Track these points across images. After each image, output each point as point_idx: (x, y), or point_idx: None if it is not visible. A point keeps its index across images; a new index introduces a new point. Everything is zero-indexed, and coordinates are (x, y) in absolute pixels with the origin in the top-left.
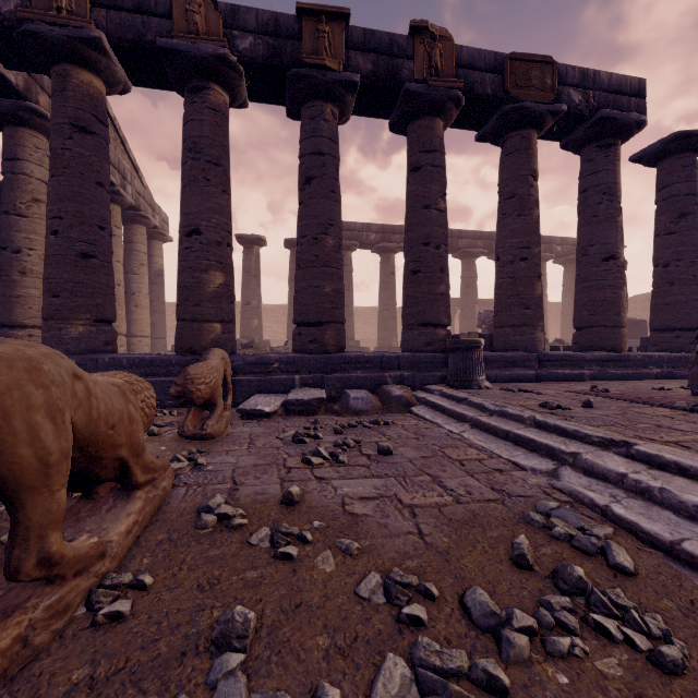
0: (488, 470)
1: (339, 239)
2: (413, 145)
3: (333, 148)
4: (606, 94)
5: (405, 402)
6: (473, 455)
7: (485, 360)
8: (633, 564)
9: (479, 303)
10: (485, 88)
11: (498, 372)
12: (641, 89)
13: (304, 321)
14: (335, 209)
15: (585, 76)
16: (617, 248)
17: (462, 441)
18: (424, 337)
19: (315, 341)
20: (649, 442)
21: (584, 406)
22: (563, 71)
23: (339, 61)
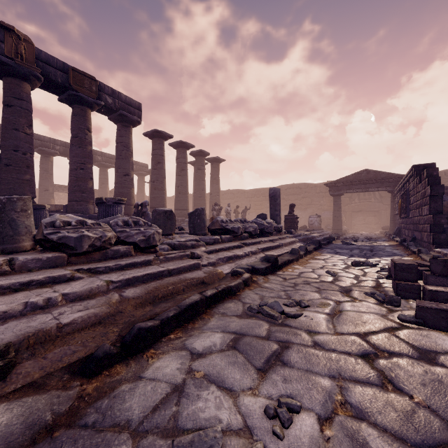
0: None
1: None
2: (7, 91)
3: None
4: (124, 104)
5: None
6: None
7: None
8: None
9: None
10: (57, 78)
11: None
12: (140, 107)
13: None
14: None
15: (114, 93)
16: (130, 171)
17: None
18: None
19: None
20: None
21: None
22: (103, 86)
23: None
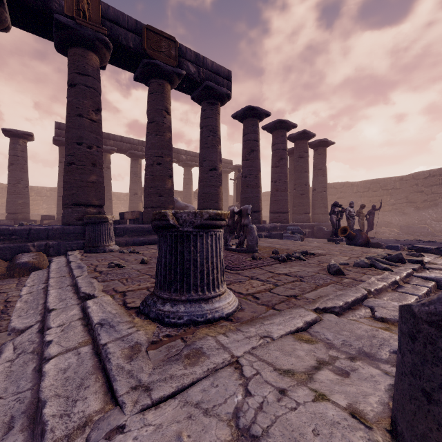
0: None
1: None
2: (70, 66)
3: None
4: (210, 73)
5: (31, 267)
6: None
7: (128, 230)
8: None
9: (176, 193)
10: (129, 42)
11: (136, 238)
12: (230, 76)
13: None
14: None
15: (198, 58)
16: (217, 164)
17: (8, 304)
18: (76, 214)
19: None
20: (107, 294)
21: (140, 263)
22: (184, 50)
23: None
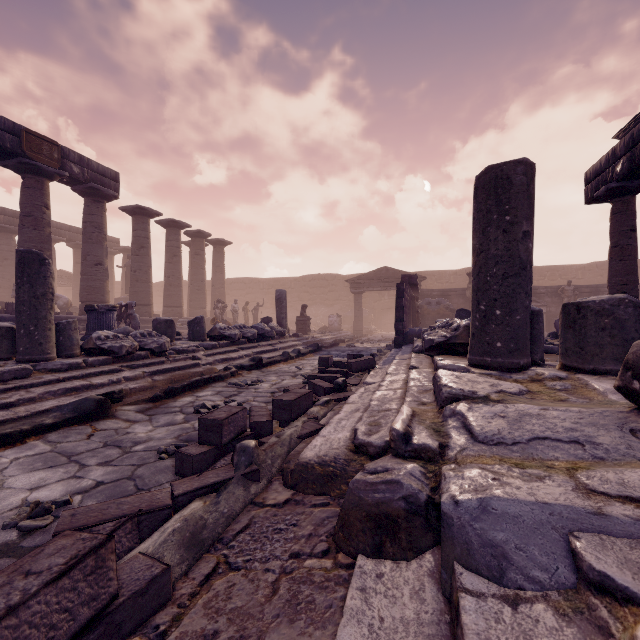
0: None
1: None
2: None
3: None
4: (96, 174)
5: None
6: None
7: (5, 320)
8: None
9: None
10: (6, 143)
11: None
12: (117, 178)
13: None
14: None
15: (82, 160)
16: (104, 259)
17: None
18: None
19: None
20: None
21: None
22: (67, 152)
23: None
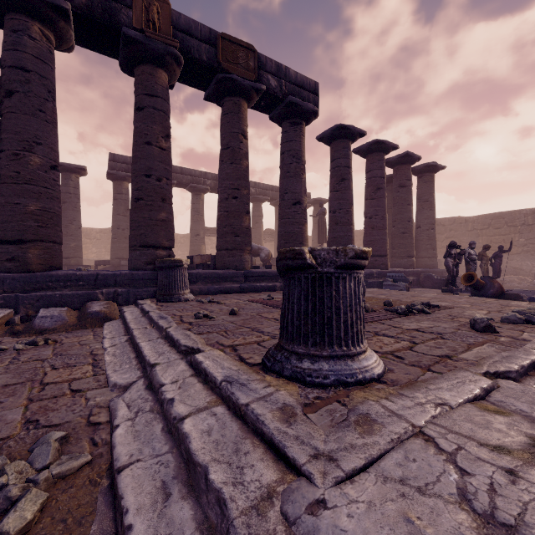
0: (62, 393)
1: (51, 159)
2: (138, 87)
3: (41, 68)
4: (294, 86)
5: (103, 317)
6: (77, 374)
7: (201, 276)
8: (27, 521)
9: None
10: (202, 55)
11: (210, 286)
12: (317, 89)
13: (1, 238)
14: (44, 129)
15: (279, 69)
16: (302, 196)
17: (96, 357)
18: (145, 257)
19: (15, 260)
20: (214, 348)
21: (230, 314)
22: (264, 60)
23: None
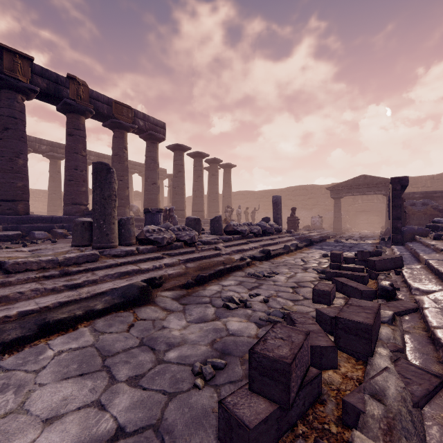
0: None
1: (26, 161)
2: (70, 124)
3: (22, 117)
4: (153, 125)
5: (64, 235)
6: None
7: None
8: None
9: None
10: (104, 110)
11: None
12: (165, 126)
13: (4, 199)
14: (24, 146)
15: (145, 116)
16: (157, 180)
17: None
18: (75, 209)
19: (11, 209)
20: None
21: None
22: (136, 112)
23: (27, 79)
